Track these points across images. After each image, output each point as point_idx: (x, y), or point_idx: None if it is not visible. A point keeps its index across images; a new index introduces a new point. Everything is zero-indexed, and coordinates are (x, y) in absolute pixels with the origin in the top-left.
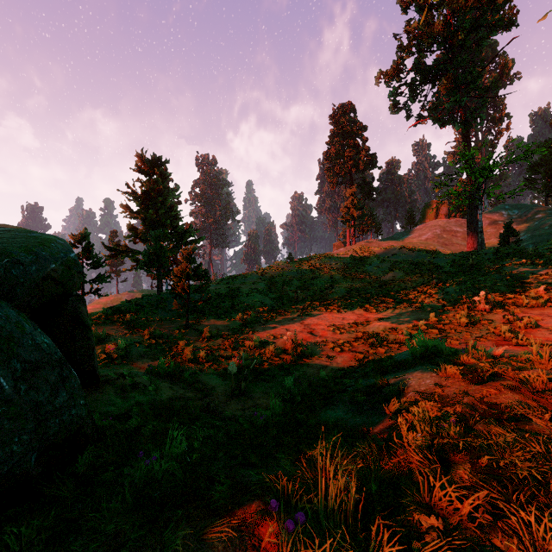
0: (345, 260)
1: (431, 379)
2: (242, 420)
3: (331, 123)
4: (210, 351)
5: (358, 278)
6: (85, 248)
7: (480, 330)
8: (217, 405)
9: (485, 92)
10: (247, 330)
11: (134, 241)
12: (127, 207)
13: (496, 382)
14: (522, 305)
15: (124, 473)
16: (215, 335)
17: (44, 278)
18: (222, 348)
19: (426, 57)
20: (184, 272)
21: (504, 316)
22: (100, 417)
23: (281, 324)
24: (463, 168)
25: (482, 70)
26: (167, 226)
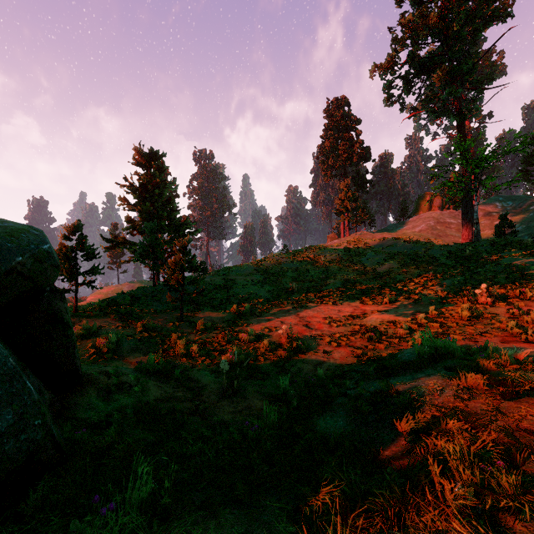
0: (340, 252)
1: (448, 389)
2: (233, 427)
3: (325, 117)
4: (203, 345)
5: (353, 269)
6: (79, 240)
7: (484, 325)
8: (207, 408)
9: (480, 84)
10: (242, 323)
11: (132, 233)
12: (125, 200)
13: (533, 398)
14: (525, 298)
15: (71, 530)
16: (209, 327)
17: (7, 272)
18: (215, 341)
19: (421, 49)
20: (178, 264)
21: (508, 310)
22: (72, 428)
23: (276, 316)
24: (459, 159)
25: (477, 61)
26: (164, 218)
